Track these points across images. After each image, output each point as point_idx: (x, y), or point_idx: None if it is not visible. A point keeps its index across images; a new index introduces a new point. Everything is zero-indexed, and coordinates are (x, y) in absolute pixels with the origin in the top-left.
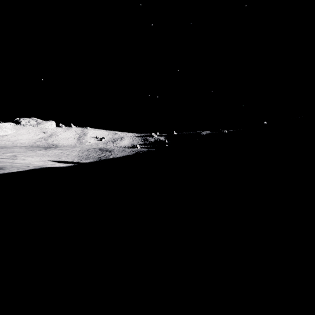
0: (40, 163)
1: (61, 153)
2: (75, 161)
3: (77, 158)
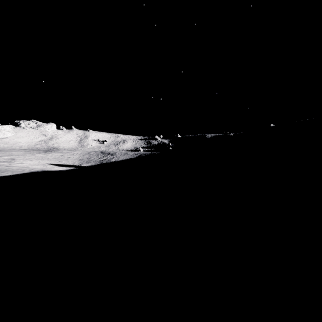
0: (39, 167)
1: (61, 156)
2: (75, 165)
3: (77, 161)
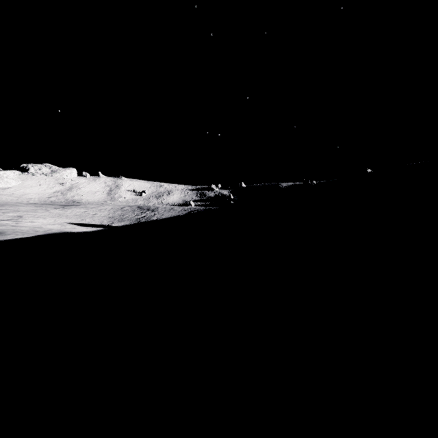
0: (55, 227)
1: (84, 212)
2: (103, 224)
3: (106, 219)
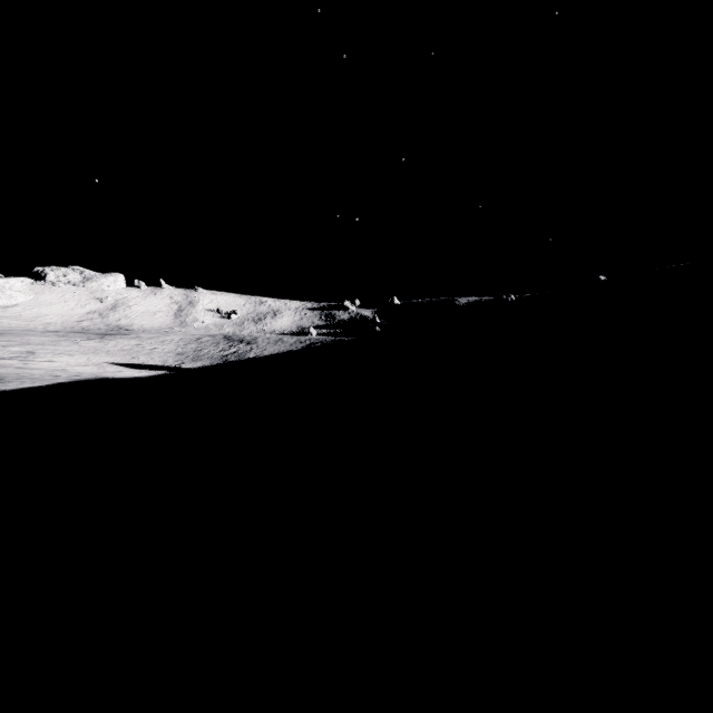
0: (88, 369)
1: (137, 346)
2: (168, 365)
3: (172, 357)
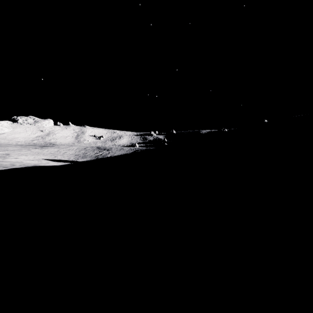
0: (33, 162)
1: (57, 151)
2: (71, 160)
3: (73, 156)
